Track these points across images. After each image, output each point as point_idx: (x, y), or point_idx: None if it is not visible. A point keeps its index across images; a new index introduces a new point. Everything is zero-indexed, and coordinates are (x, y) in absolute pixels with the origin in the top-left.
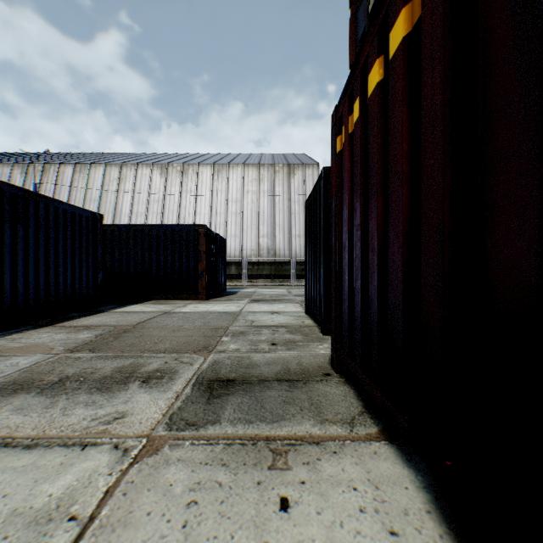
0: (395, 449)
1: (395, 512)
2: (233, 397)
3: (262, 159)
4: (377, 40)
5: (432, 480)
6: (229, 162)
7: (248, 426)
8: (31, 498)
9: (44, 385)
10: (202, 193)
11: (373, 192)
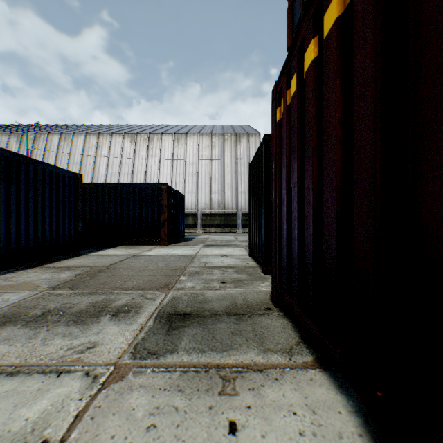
0: (329, 376)
1: (331, 436)
2: (189, 329)
3: (214, 129)
4: (312, 23)
5: (362, 405)
6: (187, 132)
7: (201, 355)
8: (10, 422)
9: (29, 318)
10: (164, 157)
11: (309, 154)
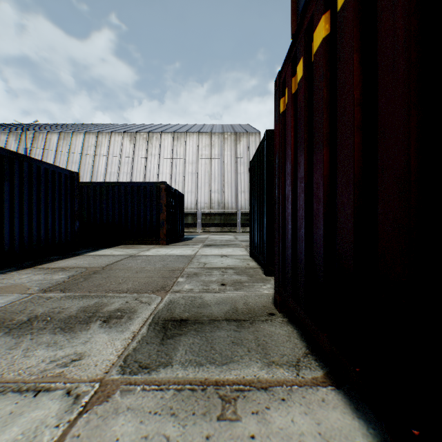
0: (342, 395)
1: None
2: (185, 337)
3: (214, 128)
4: None
5: (384, 434)
6: (186, 131)
7: (198, 369)
8: None
9: (13, 325)
10: (164, 156)
11: (319, 144)
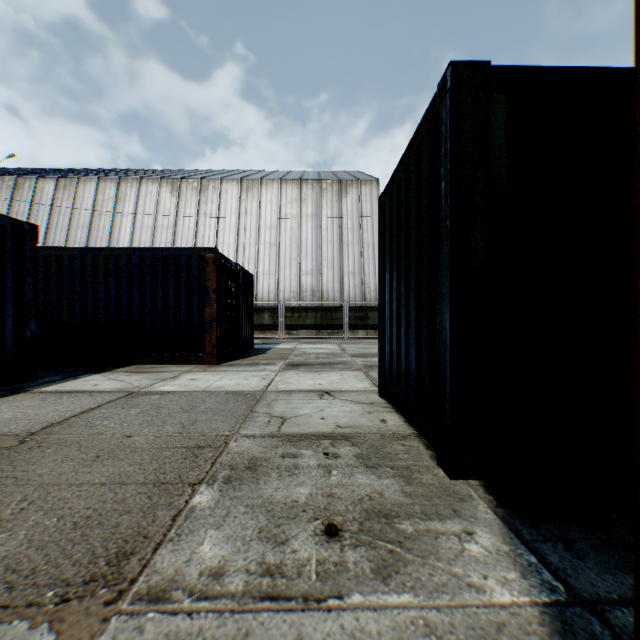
0: None
1: None
2: None
3: (305, 175)
4: None
5: None
6: (262, 177)
7: None
8: None
9: None
10: (226, 216)
11: None
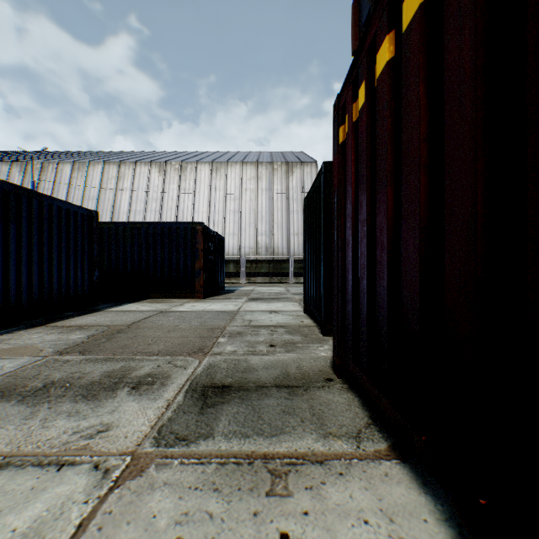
0: (409, 469)
1: None
2: (229, 406)
3: (260, 157)
4: (386, 14)
5: (454, 510)
6: (227, 160)
7: (244, 441)
8: None
9: (27, 392)
10: (200, 191)
11: (382, 183)
